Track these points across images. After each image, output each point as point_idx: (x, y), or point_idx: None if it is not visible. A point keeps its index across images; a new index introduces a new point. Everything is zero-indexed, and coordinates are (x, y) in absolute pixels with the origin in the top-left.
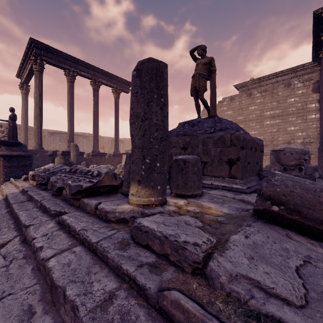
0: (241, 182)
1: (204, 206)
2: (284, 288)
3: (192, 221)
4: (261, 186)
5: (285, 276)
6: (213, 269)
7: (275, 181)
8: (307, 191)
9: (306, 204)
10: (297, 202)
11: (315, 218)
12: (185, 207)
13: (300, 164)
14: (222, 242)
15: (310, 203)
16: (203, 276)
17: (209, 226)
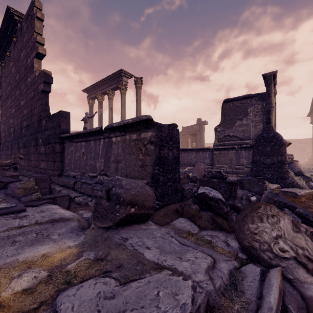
0: (3, 197)
1: (31, 259)
2: (208, 256)
3: (101, 287)
4: (118, 194)
5: (193, 251)
6: (211, 291)
7: (127, 186)
8: (142, 188)
9: (145, 198)
10: (142, 198)
11: (149, 206)
12: (4, 292)
13: (15, 163)
14: (163, 268)
15: (146, 197)
16: (212, 310)
17: (112, 272)
